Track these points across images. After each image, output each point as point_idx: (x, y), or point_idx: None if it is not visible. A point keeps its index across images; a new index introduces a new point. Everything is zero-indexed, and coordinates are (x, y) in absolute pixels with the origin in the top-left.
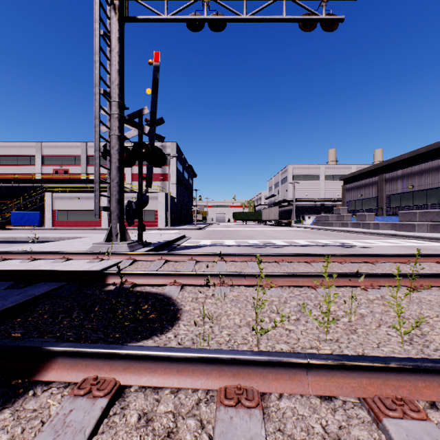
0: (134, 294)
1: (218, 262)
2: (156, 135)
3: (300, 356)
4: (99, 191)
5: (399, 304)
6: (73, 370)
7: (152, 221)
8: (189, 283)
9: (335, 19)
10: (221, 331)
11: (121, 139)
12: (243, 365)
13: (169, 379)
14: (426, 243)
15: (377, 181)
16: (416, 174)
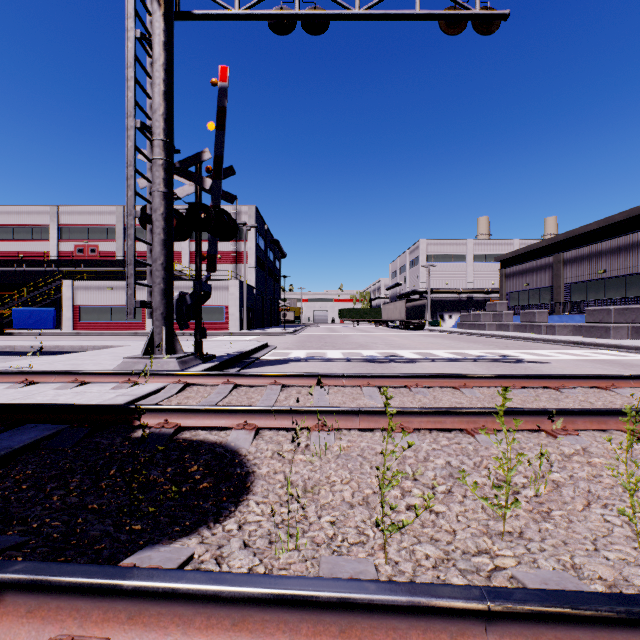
0: (178, 445)
1: (316, 387)
2: (223, 192)
3: (471, 595)
4: (134, 277)
5: (633, 473)
6: (33, 620)
7: (221, 322)
8: (268, 425)
9: (496, 15)
10: (319, 516)
11: (168, 197)
12: (360, 612)
13: (216, 639)
14: (629, 356)
15: (552, 263)
16: (611, 252)
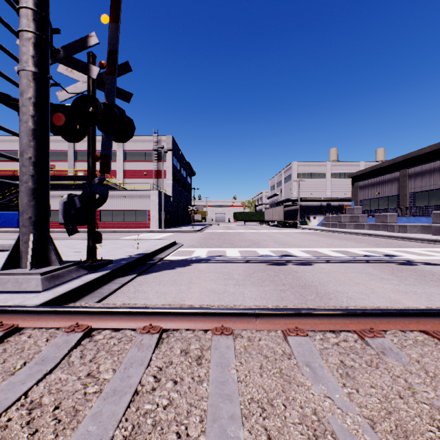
0: None
1: (214, 339)
2: (118, 90)
3: None
4: None
5: None
6: None
7: (144, 222)
8: None
9: None
10: None
11: (38, 79)
12: None
13: None
14: None
15: (398, 177)
16: None
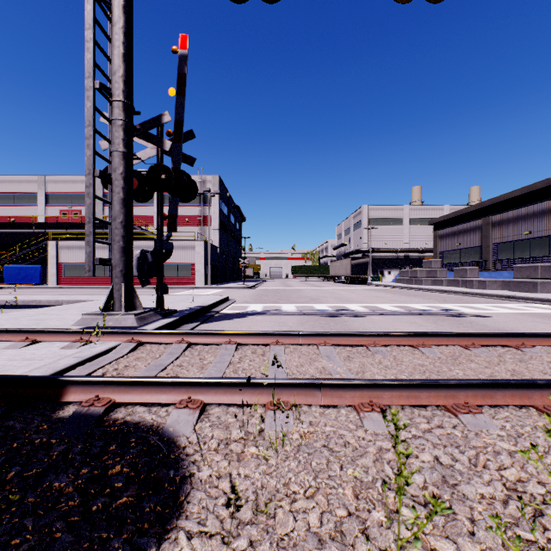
0: (105, 430)
1: (272, 347)
2: (183, 155)
3: None
4: (93, 235)
5: None
6: None
7: (188, 278)
8: (217, 401)
9: None
10: None
11: (127, 157)
12: None
13: None
14: None
15: (481, 225)
16: (535, 215)
